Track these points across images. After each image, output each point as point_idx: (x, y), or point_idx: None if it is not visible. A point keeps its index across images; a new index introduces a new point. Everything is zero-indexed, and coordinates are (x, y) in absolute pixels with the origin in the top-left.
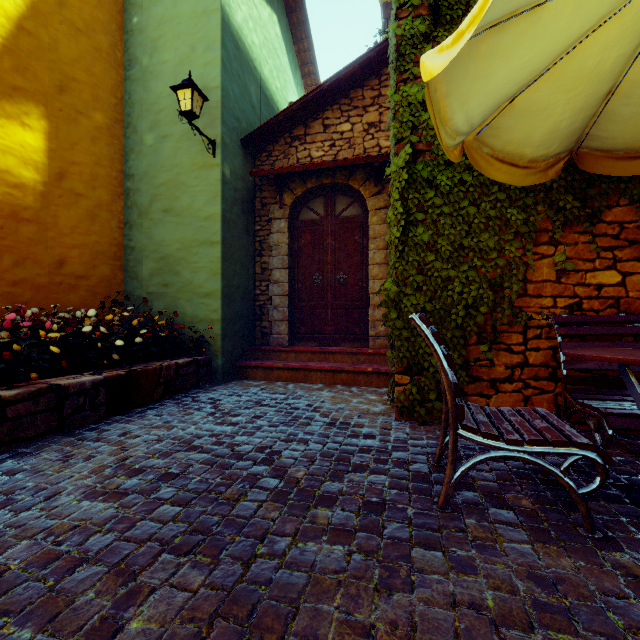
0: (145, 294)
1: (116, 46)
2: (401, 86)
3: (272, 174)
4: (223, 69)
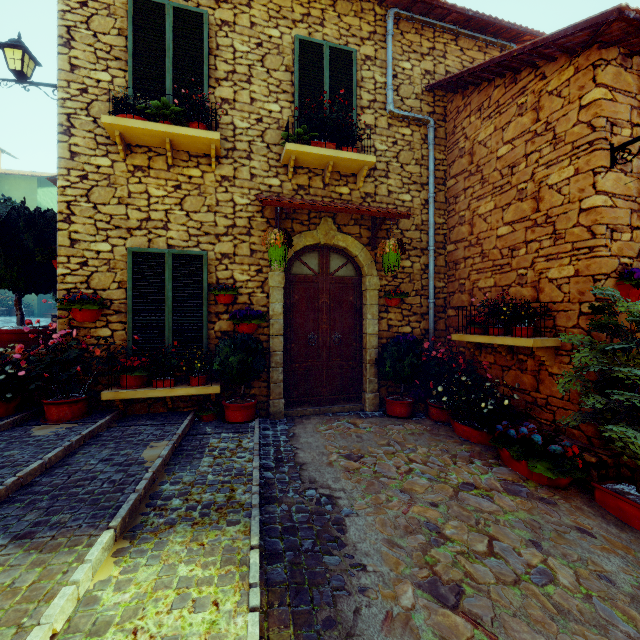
0: (6, 290)
1: None
2: None
3: None
4: None
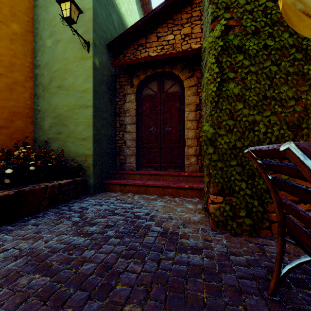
0: (46, 139)
1: None
2: None
3: (125, 64)
4: None
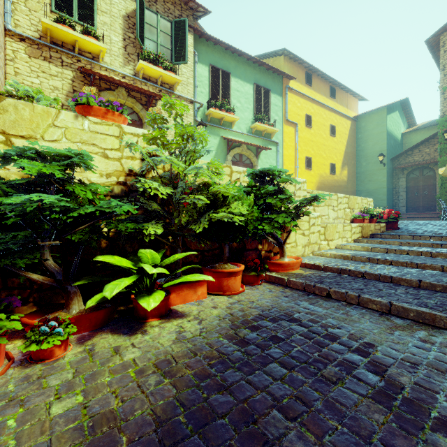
0: None
1: (355, 143)
2: (441, 157)
3: (401, 168)
4: (387, 145)
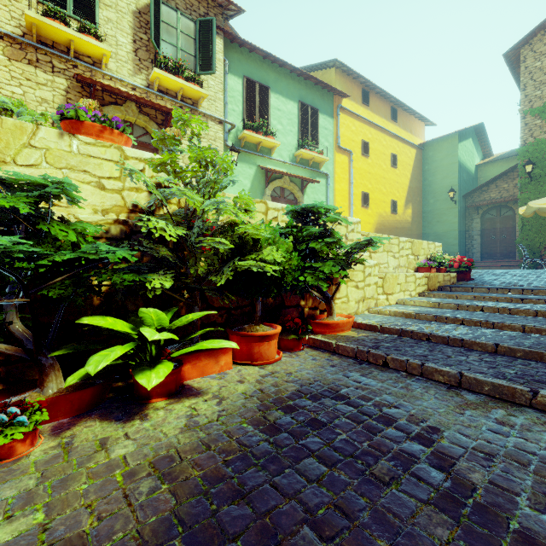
0: None
1: (421, 177)
2: (521, 194)
3: (475, 207)
4: (458, 179)
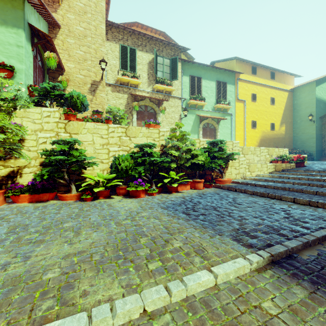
0: (297, 147)
1: (291, 107)
2: None
3: None
4: (316, 108)
